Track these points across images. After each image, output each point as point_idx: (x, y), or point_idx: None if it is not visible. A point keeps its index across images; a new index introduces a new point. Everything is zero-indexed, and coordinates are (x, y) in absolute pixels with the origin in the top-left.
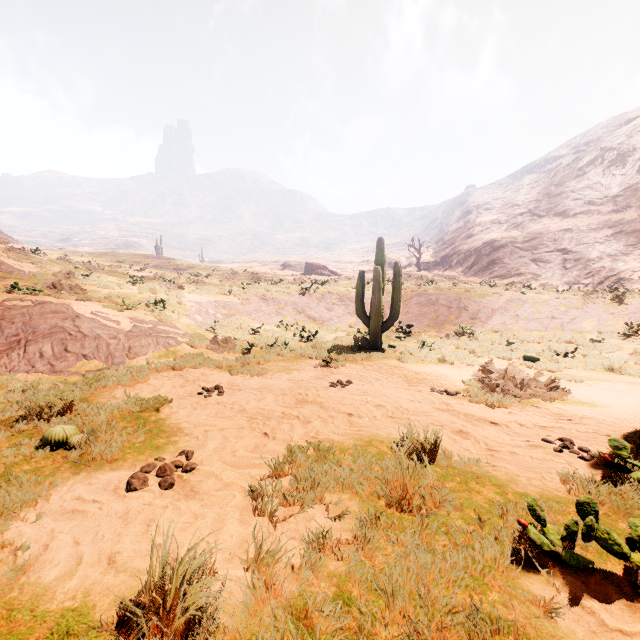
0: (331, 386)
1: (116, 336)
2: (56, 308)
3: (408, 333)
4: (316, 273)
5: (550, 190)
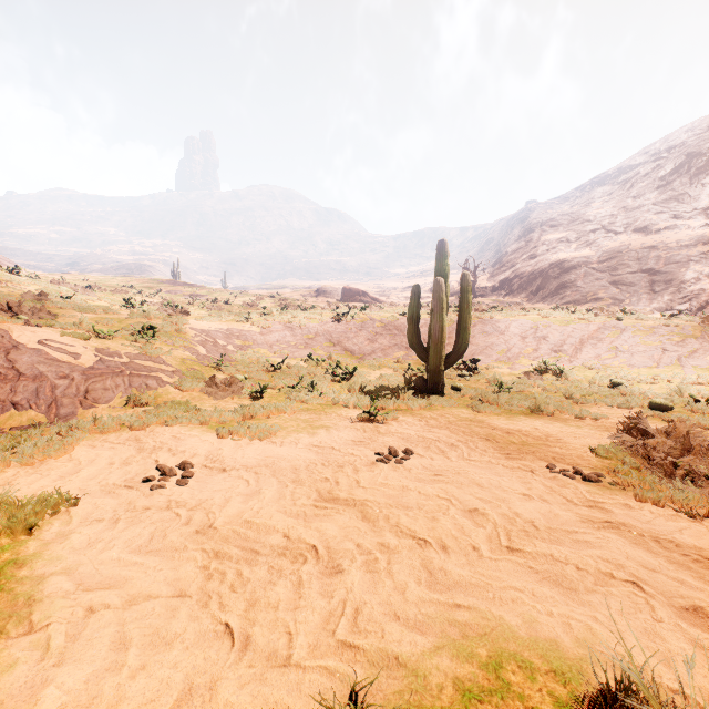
0: (379, 461)
1: (68, 375)
2: None
3: (473, 370)
4: (355, 300)
5: (627, 203)
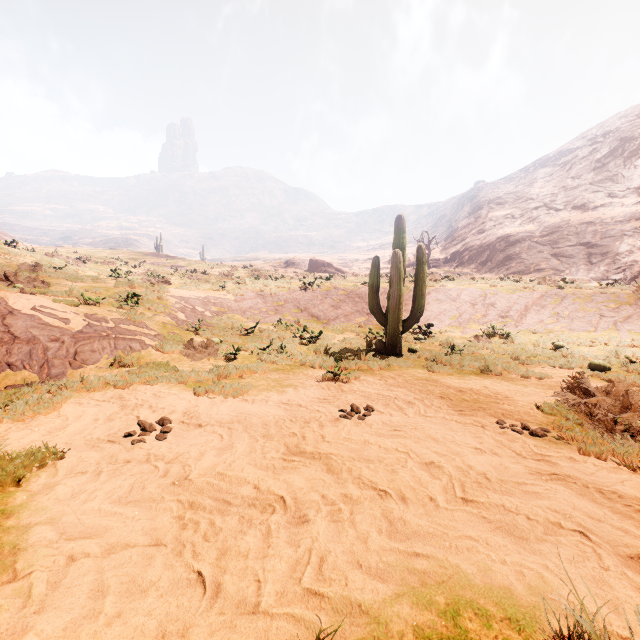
0: (342, 417)
1: (59, 338)
2: None
3: (428, 334)
4: (320, 270)
5: (566, 183)
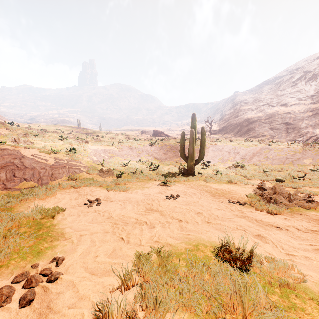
0: (167, 199)
1: (44, 168)
2: (11, 152)
3: (208, 166)
4: (158, 135)
5: (278, 93)
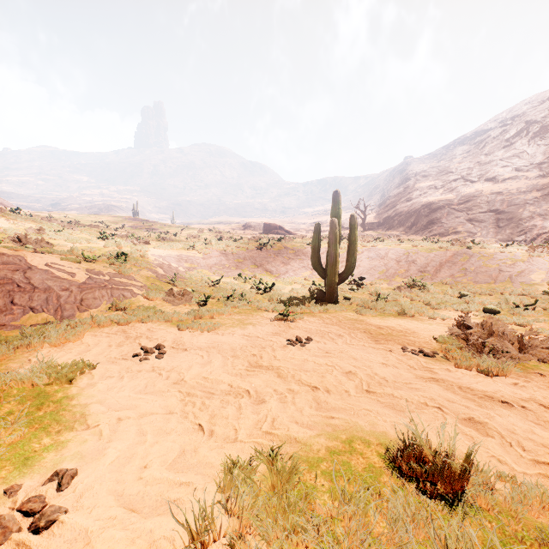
0: (289, 345)
1: (68, 288)
2: (8, 259)
3: (360, 285)
4: (273, 232)
5: (480, 159)
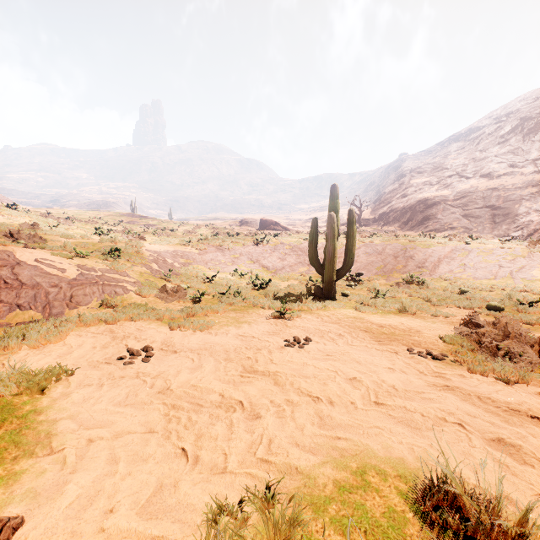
0: (287, 346)
1: (57, 284)
2: None
3: (358, 281)
4: (269, 228)
5: (475, 155)
